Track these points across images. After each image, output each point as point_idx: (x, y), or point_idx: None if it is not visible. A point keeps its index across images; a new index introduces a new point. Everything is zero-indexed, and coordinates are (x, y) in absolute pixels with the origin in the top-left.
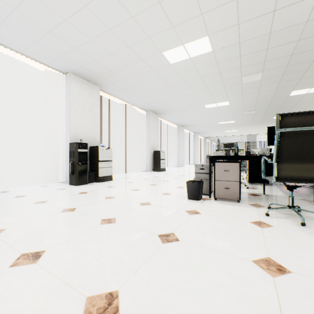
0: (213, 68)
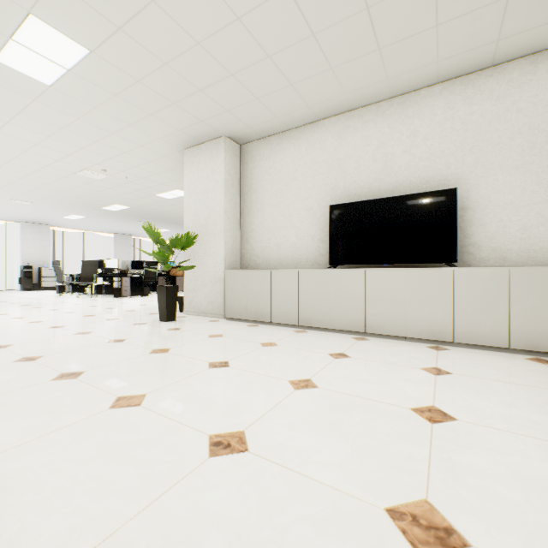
0: (105, 220)
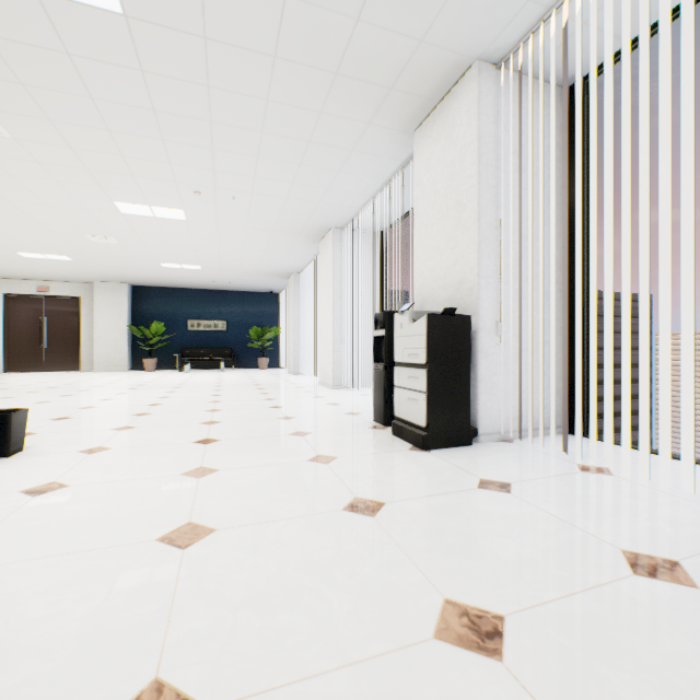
0: None
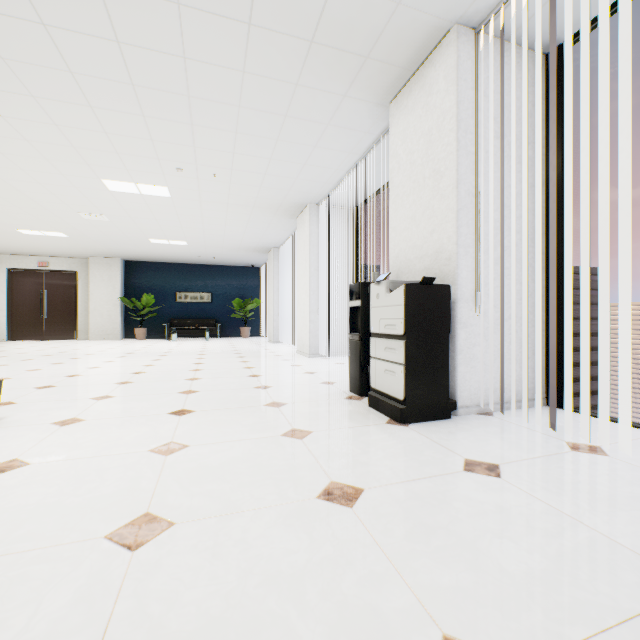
0: None
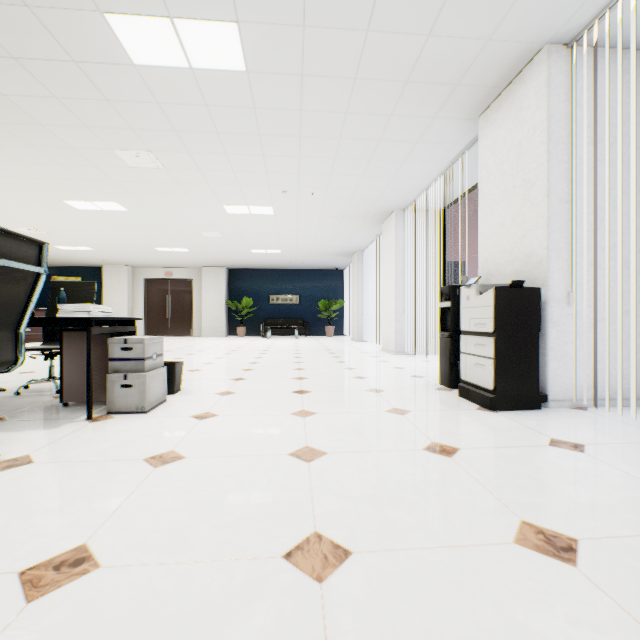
0: None
